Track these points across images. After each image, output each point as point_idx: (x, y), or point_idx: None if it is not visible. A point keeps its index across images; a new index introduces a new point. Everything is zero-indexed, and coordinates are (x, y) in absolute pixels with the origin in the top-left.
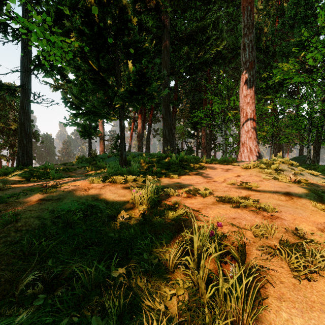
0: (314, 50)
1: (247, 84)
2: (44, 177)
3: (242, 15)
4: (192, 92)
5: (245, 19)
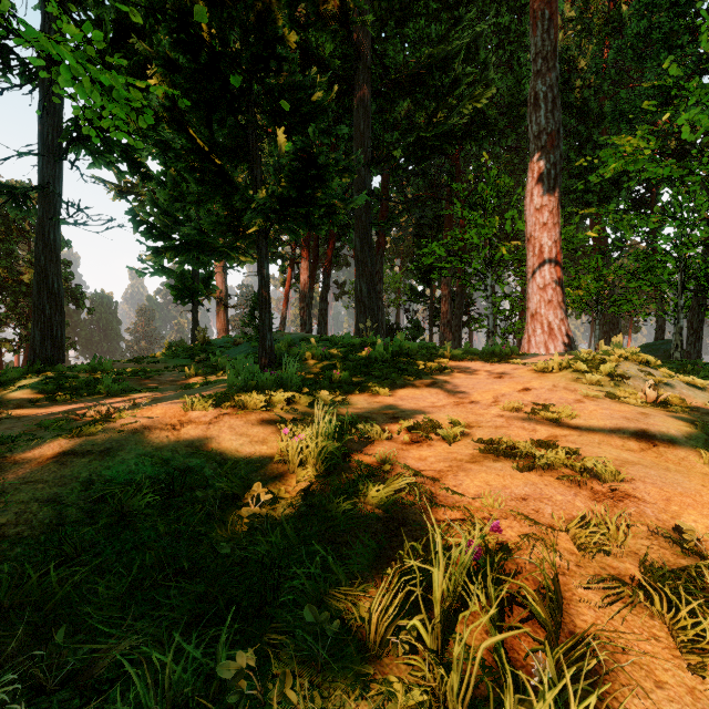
0: (691, 108)
1: (541, 183)
2: (88, 391)
3: (531, 31)
4: (419, 200)
5: (538, 38)
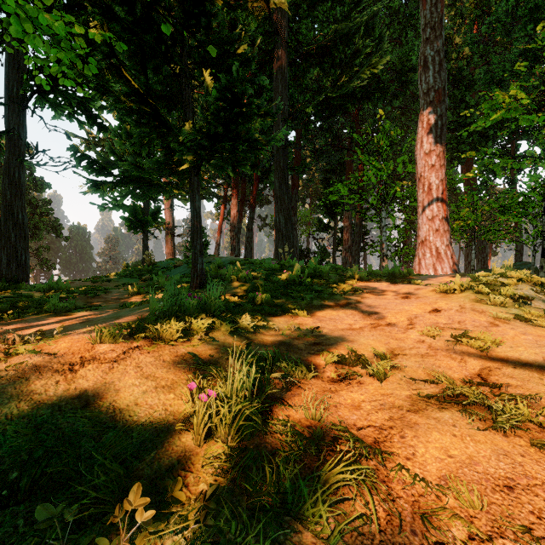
0: None
1: (430, 132)
2: (36, 310)
3: (421, 6)
4: (326, 150)
5: (427, 11)
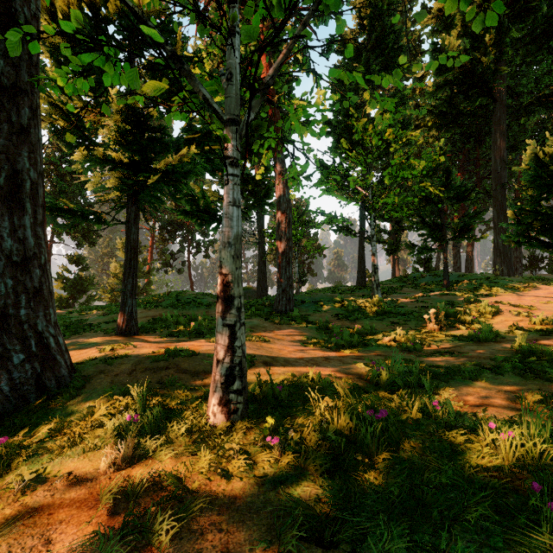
0: None
1: None
2: (391, 293)
3: None
4: None
5: None
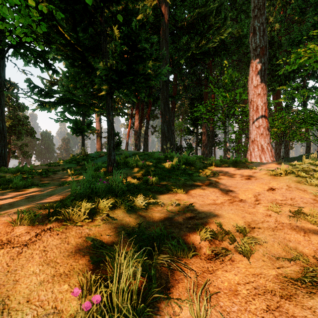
0: None
1: (257, 73)
2: (4, 186)
3: None
4: (192, 86)
5: None
